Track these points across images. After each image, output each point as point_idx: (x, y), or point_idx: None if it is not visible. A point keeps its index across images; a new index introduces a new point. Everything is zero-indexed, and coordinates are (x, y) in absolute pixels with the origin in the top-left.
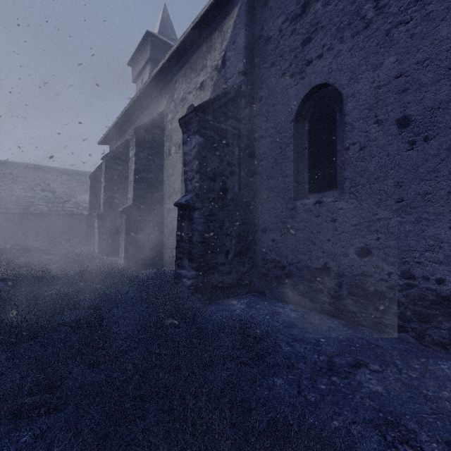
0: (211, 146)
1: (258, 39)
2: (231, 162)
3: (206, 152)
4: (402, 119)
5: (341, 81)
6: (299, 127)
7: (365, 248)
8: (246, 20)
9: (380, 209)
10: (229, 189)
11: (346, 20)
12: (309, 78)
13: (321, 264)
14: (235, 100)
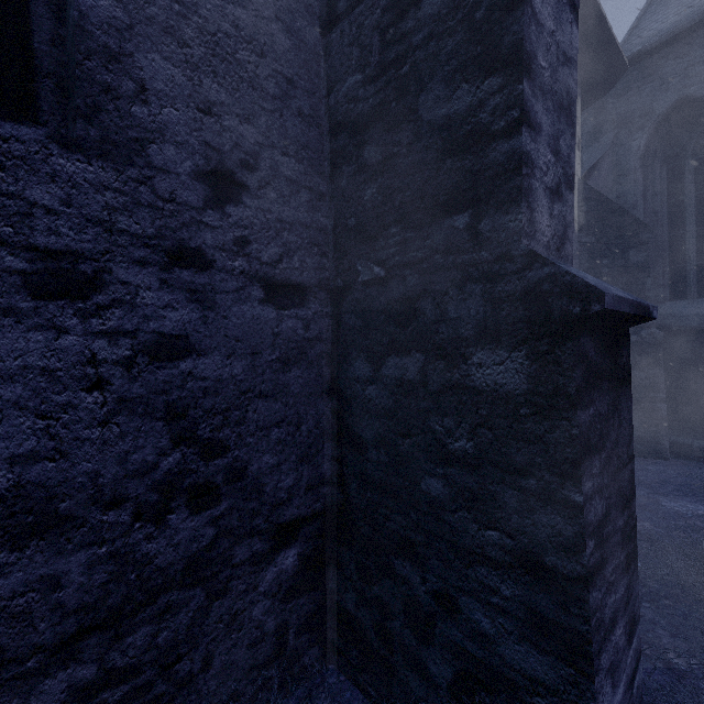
0: None
1: None
2: None
3: None
4: None
5: None
6: None
7: None
8: None
9: None
10: None
11: None
12: None
13: None
14: None
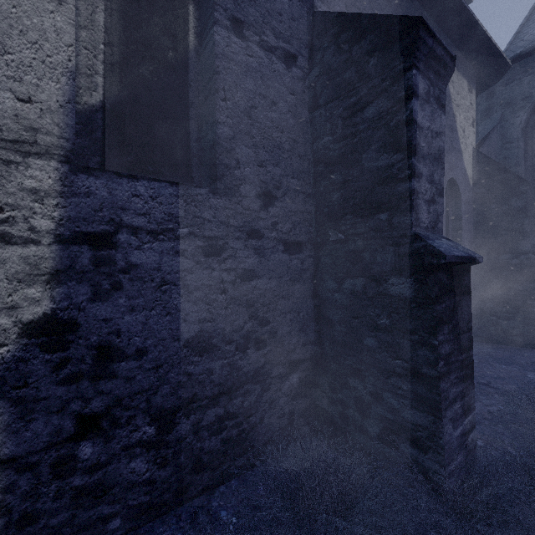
0: None
1: None
2: None
3: None
4: None
5: None
6: None
7: None
8: None
9: None
10: None
11: None
12: None
13: None
14: None
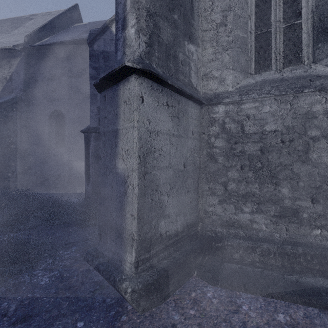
0: (3, 123)
1: (32, 77)
2: (16, 131)
3: (0, 126)
4: (80, 130)
5: (65, 112)
6: (51, 122)
7: (71, 167)
8: (25, 67)
9: (75, 155)
10: (14, 143)
11: (66, 93)
12: (54, 105)
13: (58, 174)
14: (18, 102)
